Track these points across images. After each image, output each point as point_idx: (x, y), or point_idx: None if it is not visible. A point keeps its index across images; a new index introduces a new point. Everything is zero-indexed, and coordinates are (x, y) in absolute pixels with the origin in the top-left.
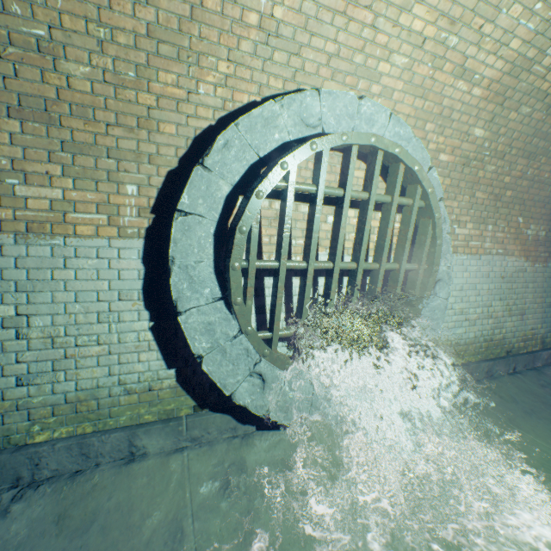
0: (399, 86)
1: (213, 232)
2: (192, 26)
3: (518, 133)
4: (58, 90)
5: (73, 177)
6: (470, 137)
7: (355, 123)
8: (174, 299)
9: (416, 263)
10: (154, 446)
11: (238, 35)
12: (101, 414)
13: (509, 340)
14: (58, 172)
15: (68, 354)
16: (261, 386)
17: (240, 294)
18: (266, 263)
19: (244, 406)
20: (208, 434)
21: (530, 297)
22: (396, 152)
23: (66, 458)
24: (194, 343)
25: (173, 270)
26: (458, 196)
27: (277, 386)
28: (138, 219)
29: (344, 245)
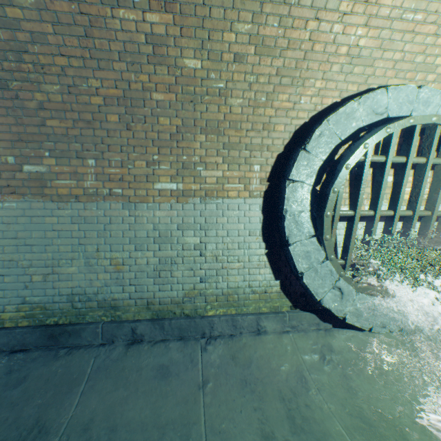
0: None
1: (309, 192)
2: (303, 63)
3: None
4: (224, 115)
5: (227, 163)
6: None
7: (414, 106)
8: (286, 235)
9: None
10: (270, 327)
11: (331, 62)
12: (239, 304)
13: None
14: (220, 161)
15: (223, 266)
16: (339, 296)
17: (329, 233)
18: (345, 212)
19: (328, 309)
20: (301, 325)
21: None
22: None
23: (225, 326)
24: (298, 264)
25: (286, 217)
26: None
27: (351, 298)
28: (259, 185)
29: None
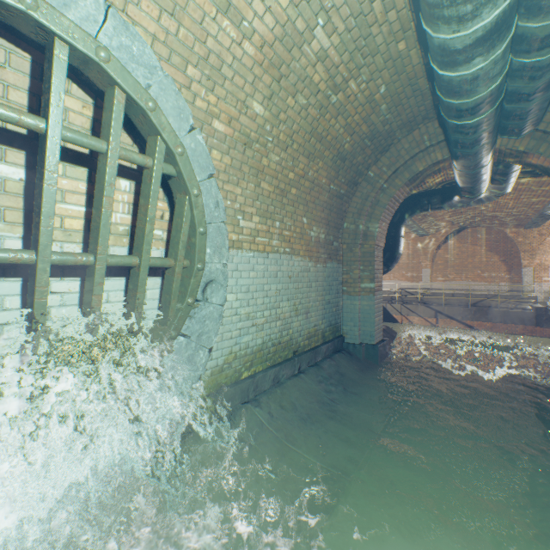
0: None
1: None
2: None
3: (298, 125)
4: None
5: None
6: (250, 110)
7: None
8: None
9: (173, 257)
10: None
11: None
12: None
13: (296, 340)
14: None
15: None
16: None
17: None
18: None
19: None
20: None
21: (314, 295)
22: (98, 57)
23: None
24: None
25: None
26: (242, 182)
27: None
28: None
29: None
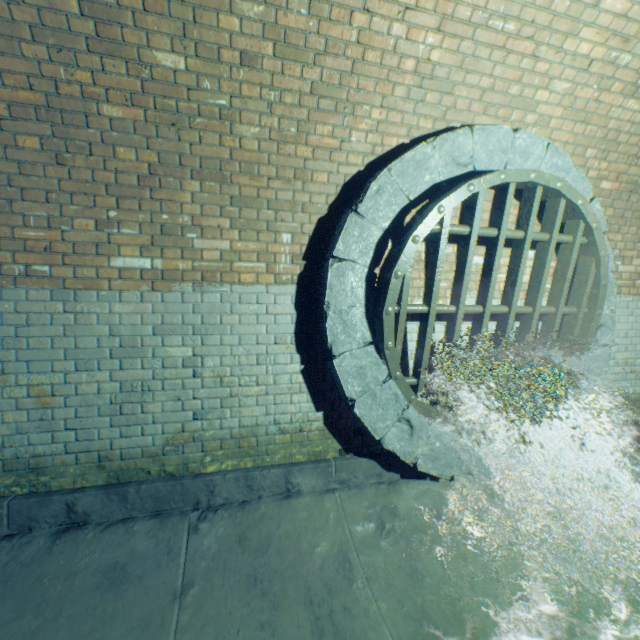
0: (557, 113)
1: (364, 277)
2: (351, 79)
3: None
4: (231, 151)
5: (239, 229)
6: (639, 160)
7: (509, 157)
8: (329, 343)
9: (574, 306)
10: (307, 485)
11: (393, 82)
12: (259, 451)
13: None
14: (226, 225)
15: (233, 393)
16: (409, 432)
17: (391, 339)
18: (415, 308)
19: (393, 452)
20: (355, 478)
21: None
22: (557, 187)
23: (234, 488)
24: (347, 386)
25: (328, 315)
26: (622, 228)
27: (424, 434)
28: (291, 266)
29: None
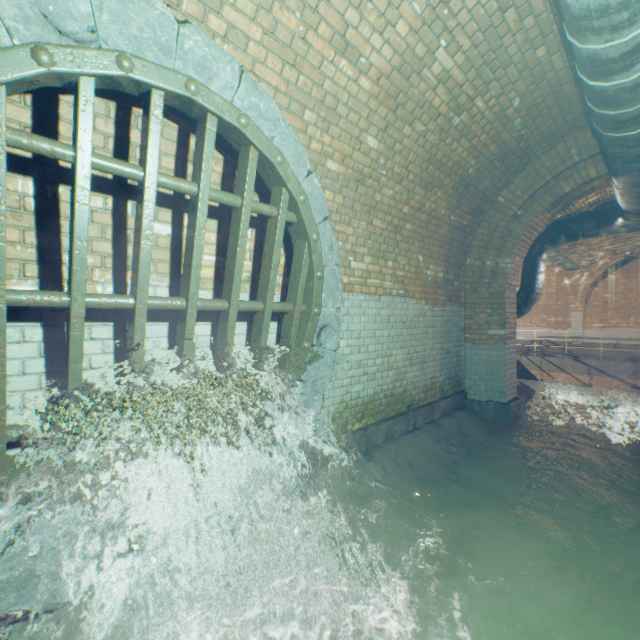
0: (256, 34)
1: None
2: None
3: (415, 154)
4: None
5: None
6: (363, 146)
7: (177, 65)
8: None
9: (291, 302)
10: None
11: None
12: None
13: (410, 392)
14: None
15: None
16: None
17: None
18: None
19: None
20: None
21: (431, 343)
22: (239, 124)
23: None
24: None
25: None
26: (354, 221)
27: None
28: None
29: (182, 272)
